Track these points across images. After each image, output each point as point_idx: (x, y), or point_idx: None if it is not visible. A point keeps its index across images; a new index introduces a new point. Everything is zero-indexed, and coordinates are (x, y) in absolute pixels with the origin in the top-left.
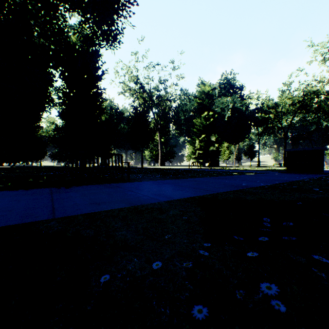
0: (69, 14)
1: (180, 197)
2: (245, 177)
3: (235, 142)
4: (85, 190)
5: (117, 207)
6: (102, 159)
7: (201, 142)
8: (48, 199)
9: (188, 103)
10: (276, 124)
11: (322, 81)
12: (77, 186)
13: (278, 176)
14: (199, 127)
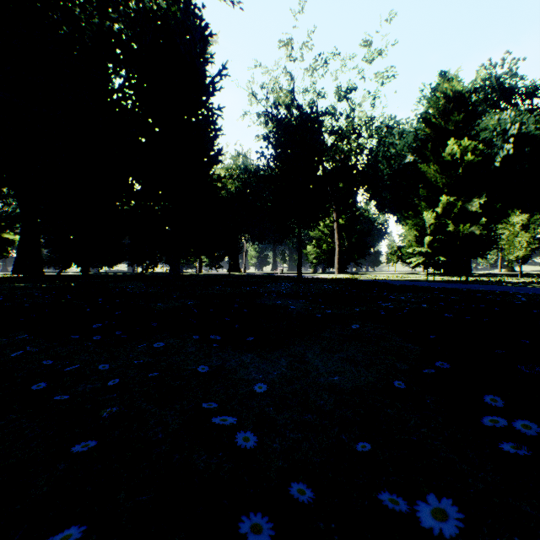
0: None
1: None
2: None
3: None
4: None
5: None
6: None
7: (440, 218)
8: None
9: (397, 141)
10: None
11: None
12: None
13: None
14: (435, 182)
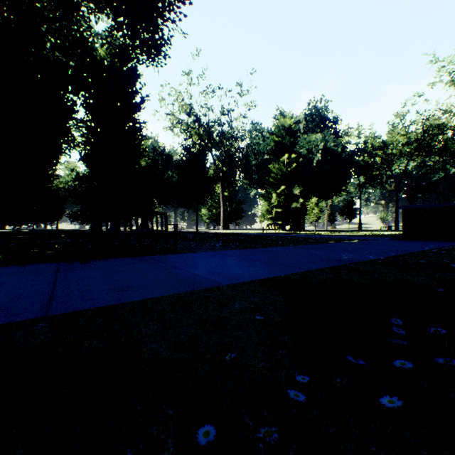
0: (94, 17)
1: (250, 277)
2: (345, 246)
3: (327, 196)
4: (109, 266)
5: (152, 295)
6: (137, 219)
7: (280, 197)
8: (48, 281)
9: (261, 142)
10: (385, 171)
11: (449, 111)
12: (99, 260)
13: (391, 244)
14: (277, 175)
